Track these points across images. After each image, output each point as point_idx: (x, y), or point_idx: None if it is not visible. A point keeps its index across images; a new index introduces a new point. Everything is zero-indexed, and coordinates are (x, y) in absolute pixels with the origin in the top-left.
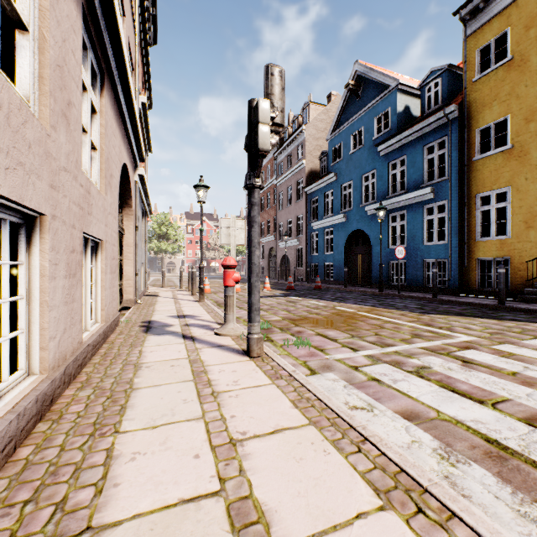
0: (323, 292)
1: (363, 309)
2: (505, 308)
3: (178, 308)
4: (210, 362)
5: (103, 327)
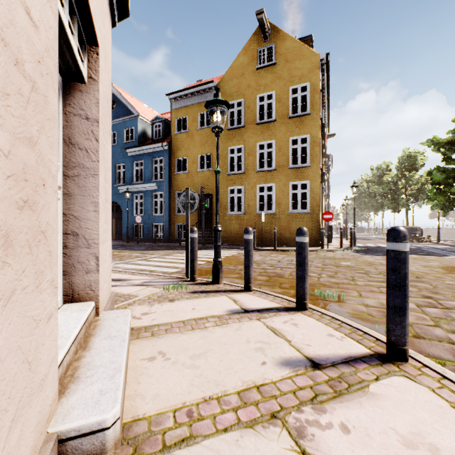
0: None
1: (115, 251)
2: (181, 246)
3: None
4: None
5: None
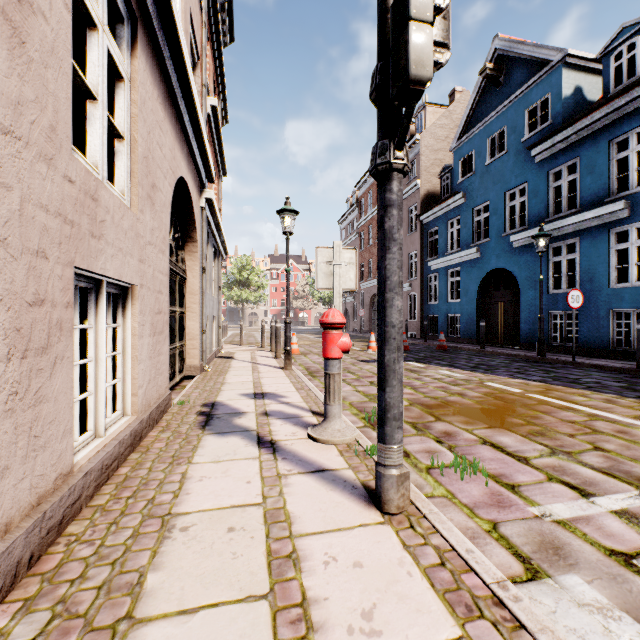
0: (452, 355)
1: (532, 387)
2: None
3: (256, 379)
4: (303, 521)
5: (132, 425)
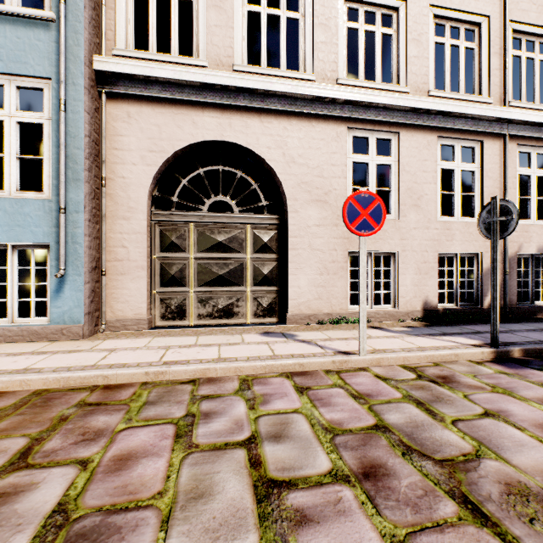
0: None
1: None
2: None
3: None
4: None
5: None
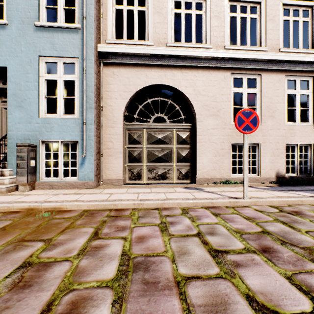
0: None
1: None
2: None
3: None
4: None
5: None
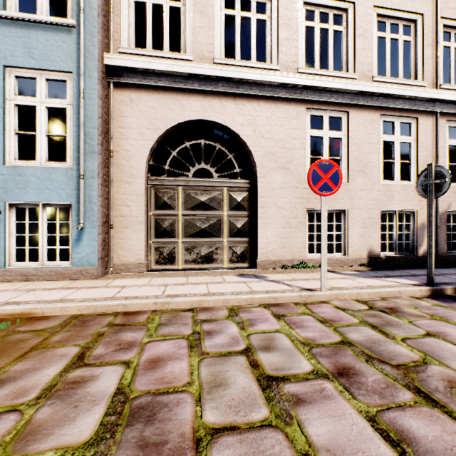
0: None
1: None
2: None
3: None
4: None
5: None
